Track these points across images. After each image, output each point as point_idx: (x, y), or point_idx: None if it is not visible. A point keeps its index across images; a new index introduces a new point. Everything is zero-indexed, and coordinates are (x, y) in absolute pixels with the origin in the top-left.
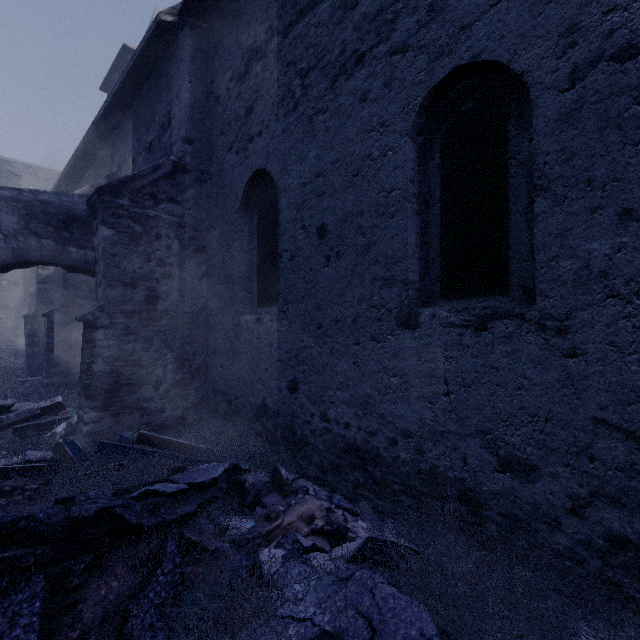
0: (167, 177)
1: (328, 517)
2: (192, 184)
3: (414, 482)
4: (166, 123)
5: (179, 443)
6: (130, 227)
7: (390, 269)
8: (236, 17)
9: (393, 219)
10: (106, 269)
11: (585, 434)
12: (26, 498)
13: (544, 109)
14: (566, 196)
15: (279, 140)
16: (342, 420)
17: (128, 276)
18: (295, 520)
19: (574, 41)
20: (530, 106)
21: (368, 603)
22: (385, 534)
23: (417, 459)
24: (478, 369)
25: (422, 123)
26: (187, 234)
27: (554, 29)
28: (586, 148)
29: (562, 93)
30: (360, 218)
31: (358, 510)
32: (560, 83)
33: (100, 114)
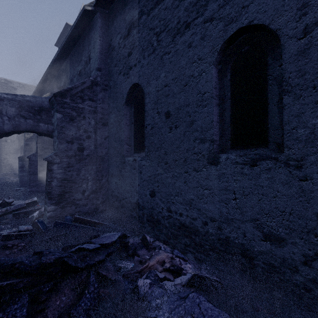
0: (88, 88)
1: (172, 262)
2: (101, 91)
3: (217, 244)
4: (88, 61)
5: (95, 222)
6: (70, 113)
7: (204, 134)
8: (123, 7)
9: (205, 108)
10: (58, 134)
11: (312, 222)
12: (19, 250)
13: (289, 49)
14: (301, 95)
15: (145, 68)
16: (178, 211)
17: (69, 138)
18: (155, 263)
19: (306, 12)
20: (280, 47)
21: (197, 312)
22: (202, 271)
23: (218, 233)
24: (252, 186)
25: (220, 58)
26: (98, 116)
27: (294, 6)
28: (313, 69)
29: (299, 40)
30: (188, 107)
31: (187, 258)
32: (298, 34)
33: (55, 57)
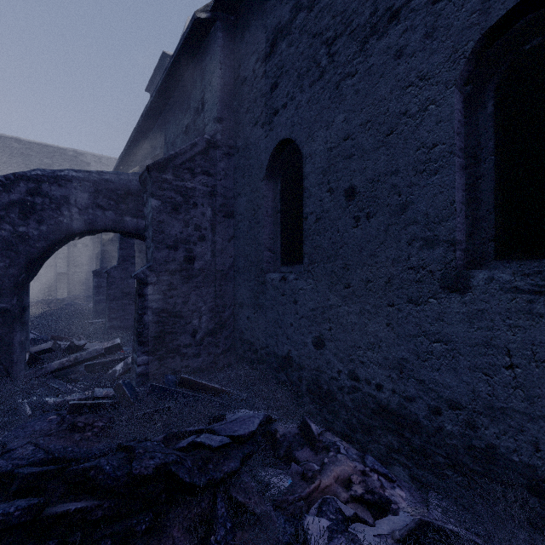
0: (202, 153)
1: (365, 482)
2: (222, 158)
3: (464, 458)
4: (200, 107)
5: (214, 388)
6: (173, 198)
7: (432, 229)
8: (261, 4)
9: (436, 176)
10: (154, 234)
11: None
12: (94, 435)
13: None
14: None
15: (304, 109)
16: (373, 381)
17: (171, 240)
18: (332, 482)
19: None
20: None
21: None
22: (431, 511)
23: (468, 434)
24: None
25: (471, 70)
26: (218, 202)
27: None
28: None
29: None
30: (394, 177)
31: (392, 475)
32: None
33: (147, 107)
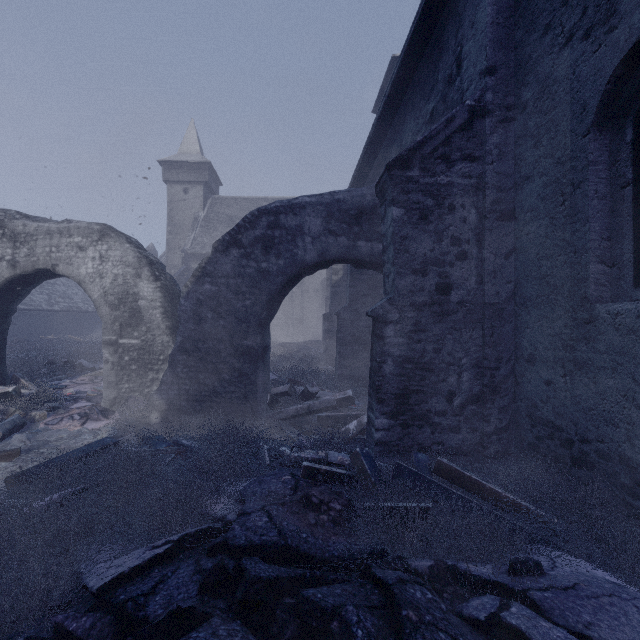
0: (462, 129)
1: None
2: (494, 128)
3: None
4: (453, 72)
5: (493, 491)
6: (420, 202)
7: None
8: None
9: None
10: (395, 255)
11: None
12: (331, 521)
13: None
14: None
15: None
16: None
17: (418, 261)
18: None
19: None
20: None
21: None
22: None
23: None
24: None
25: None
26: (488, 198)
27: None
28: None
29: None
30: None
31: None
32: None
33: (379, 112)
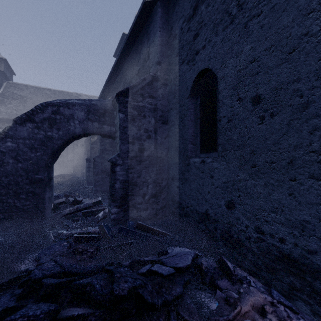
0: (148, 84)
1: (276, 312)
2: (161, 87)
3: None
4: (146, 58)
5: (157, 231)
6: (131, 112)
7: None
8: None
9: None
10: (121, 135)
11: None
12: (88, 257)
13: None
14: None
15: (218, 47)
16: (276, 235)
17: (130, 138)
18: (249, 309)
19: None
20: None
21: None
22: None
23: None
24: None
25: None
26: (158, 114)
27: None
28: None
29: None
30: (296, 84)
31: (295, 307)
32: None
33: (115, 62)
